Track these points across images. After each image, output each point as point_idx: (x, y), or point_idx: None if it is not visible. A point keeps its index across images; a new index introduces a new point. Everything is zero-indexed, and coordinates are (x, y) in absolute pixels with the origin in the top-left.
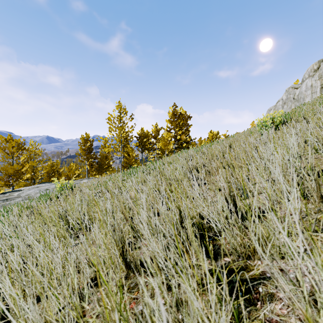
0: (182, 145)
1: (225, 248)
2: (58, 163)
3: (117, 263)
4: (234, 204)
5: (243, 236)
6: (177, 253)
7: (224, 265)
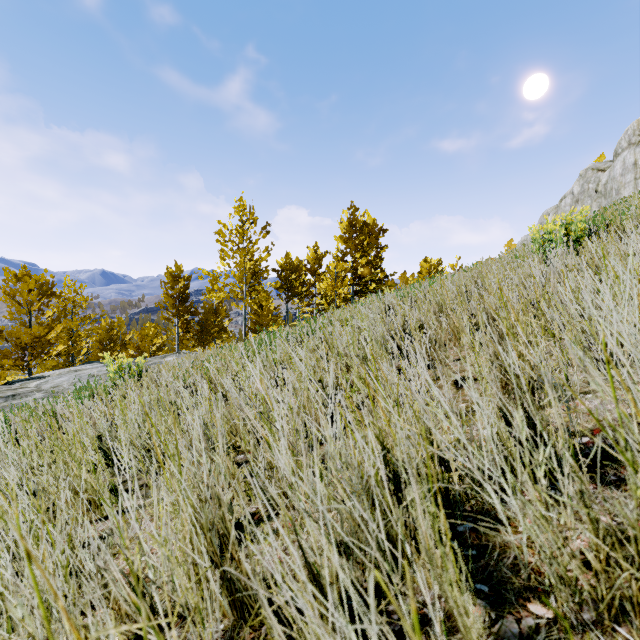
0: (368, 287)
1: (522, 562)
2: (122, 324)
3: (206, 593)
4: (529, 426)
5: (606, 549)
6: (377, 568)
7: (537, 636)
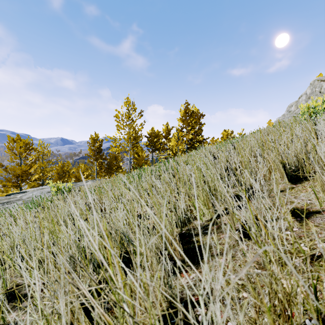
0: (194, 145)
1: None
2: (69, 164)
3: None
4: None
5: None
6: None
7: None
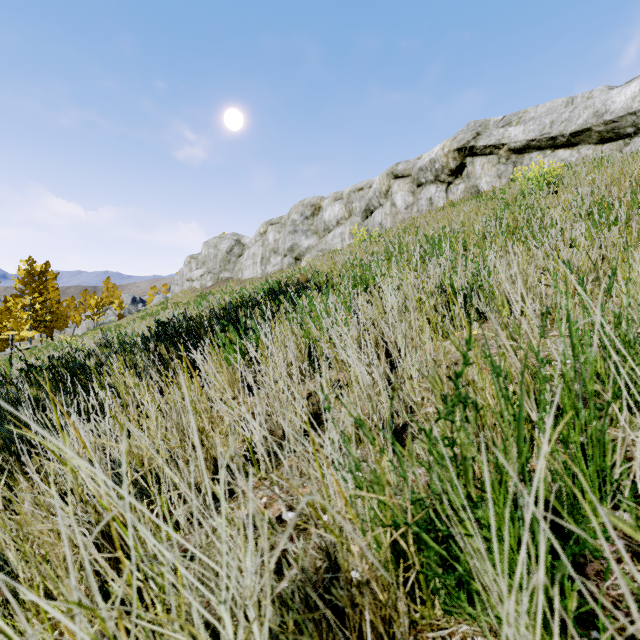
0: (45, 318)
1: None
2: None
3: None
4: None
5: None
6: None
7: None
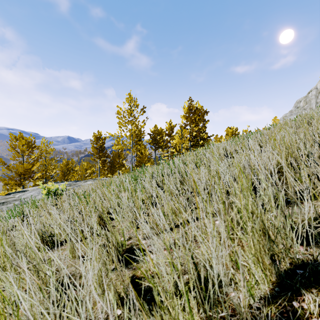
0: (198, 142)
1: None
2: (73, 162)
3: None
4: None
5: None
6: None
7: None
